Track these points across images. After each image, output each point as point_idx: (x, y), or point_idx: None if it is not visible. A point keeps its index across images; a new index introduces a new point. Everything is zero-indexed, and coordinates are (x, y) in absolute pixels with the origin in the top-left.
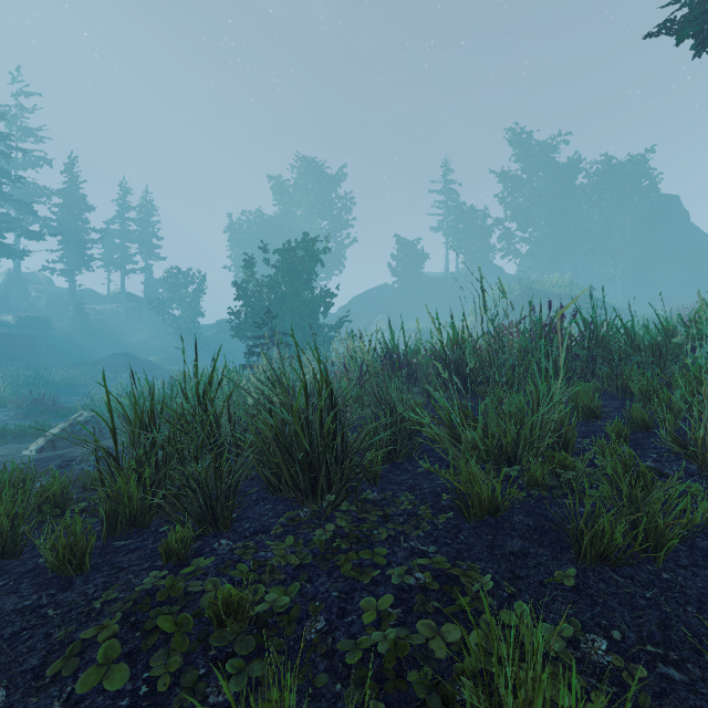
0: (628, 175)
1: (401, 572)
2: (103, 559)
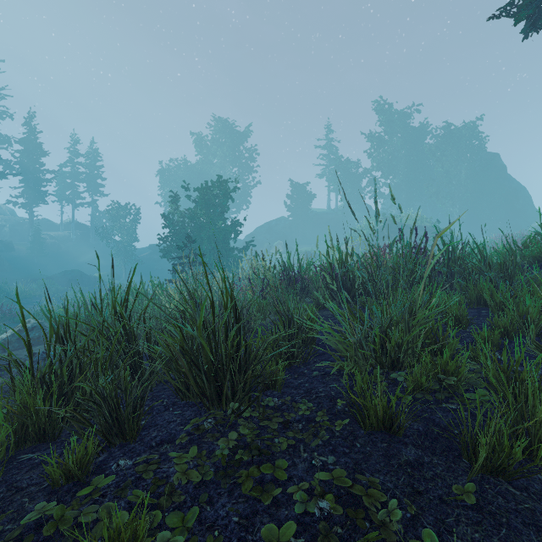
0: (463, 137)
1: (303, 497)
2: (3, 477)
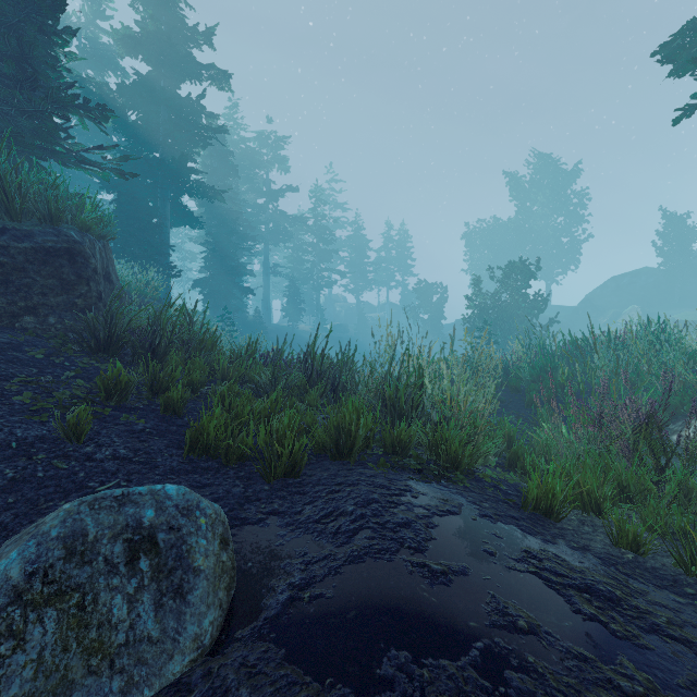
0: None
1: None
2: None
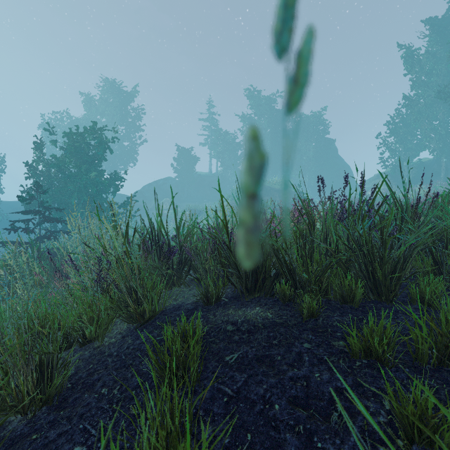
0: (311, 124)
1: None
2: None
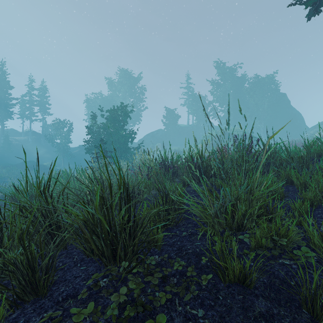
0: (266, 83)
1: None
2: None
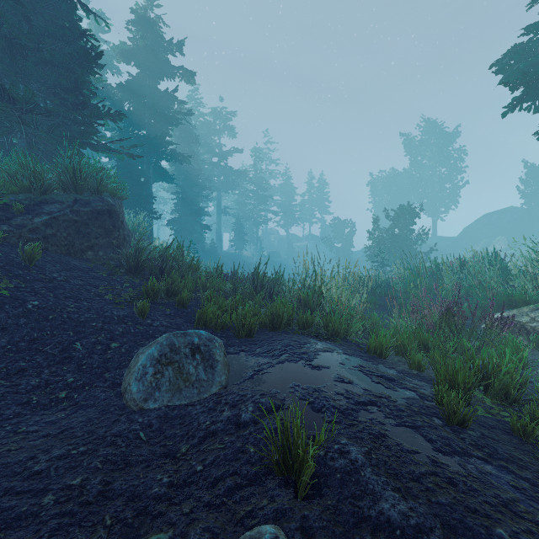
0: None
1: None
2: None
